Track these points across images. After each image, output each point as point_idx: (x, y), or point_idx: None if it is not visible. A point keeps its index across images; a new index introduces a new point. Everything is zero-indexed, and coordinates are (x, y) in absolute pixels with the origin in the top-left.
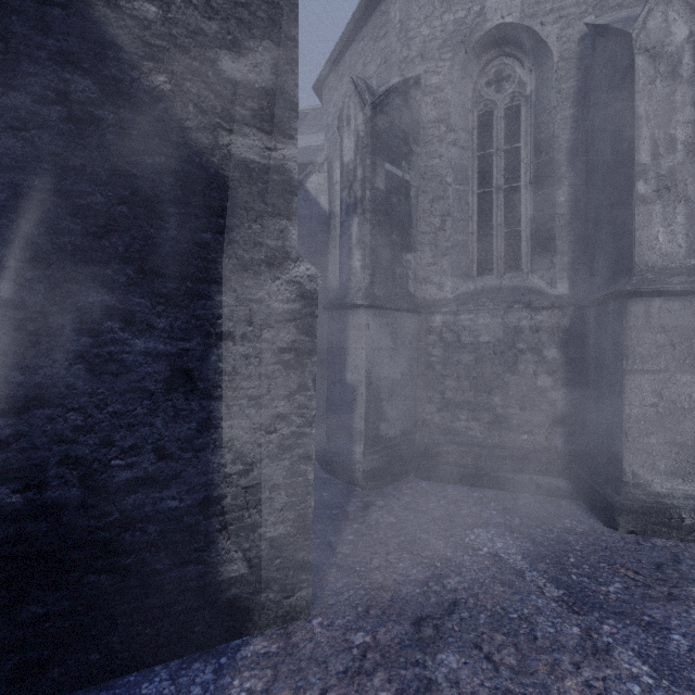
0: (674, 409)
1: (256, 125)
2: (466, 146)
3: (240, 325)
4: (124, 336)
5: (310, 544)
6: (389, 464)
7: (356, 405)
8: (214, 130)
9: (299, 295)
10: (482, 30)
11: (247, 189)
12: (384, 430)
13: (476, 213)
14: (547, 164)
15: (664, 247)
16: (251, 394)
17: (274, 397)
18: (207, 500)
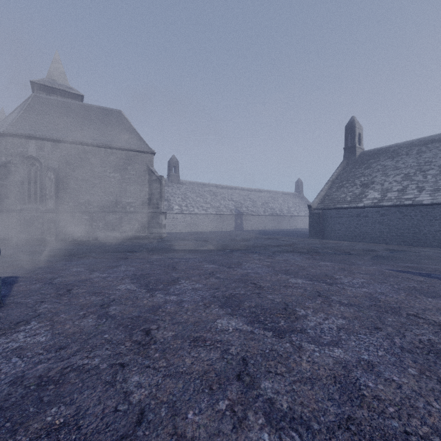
0: (50, 228)
1: None
2: (24, 177)
3: None
4: None
5: None
6: None
7: None
8: None
9: None
10: (27, 155)
11: None
12: None
13: (27, 191)
14: (42, 185)
15: (50, 206)
16: None
17: None
18: None
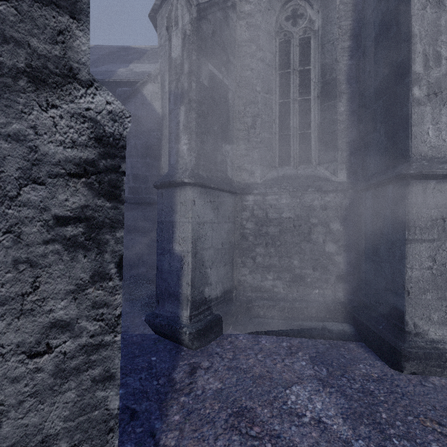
0: (444, 271)
1: None
2: (271, 64)
3: None
4: None
5: None
6: (212, 322)
7: (183, 273)
8: None
9: (93, 139)
10: None
11: None
12: (208, 293)
13: (277, 118)
14: (331, 82)
15: (432, 140)
16: None
17: (45, 297)
18: None
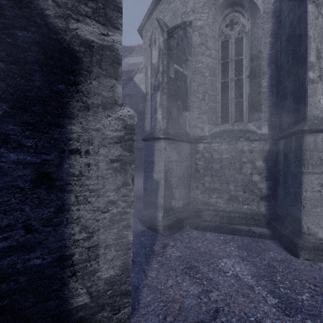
0: None
1: (95, 18)
2: (215, 57)
3: (84, 144)
4: (1, 150)
5: (130, 280)
6: (176, 222)
7: (159, 191)
8: (66, 18)
9: (123, 127)
10: None
11: (89, 58)
12: (174, 204)
13: (220, 92)
14: (257, 66)
15: None
16: (92, 188)
17: (107, 190)
18: (62, 257)
